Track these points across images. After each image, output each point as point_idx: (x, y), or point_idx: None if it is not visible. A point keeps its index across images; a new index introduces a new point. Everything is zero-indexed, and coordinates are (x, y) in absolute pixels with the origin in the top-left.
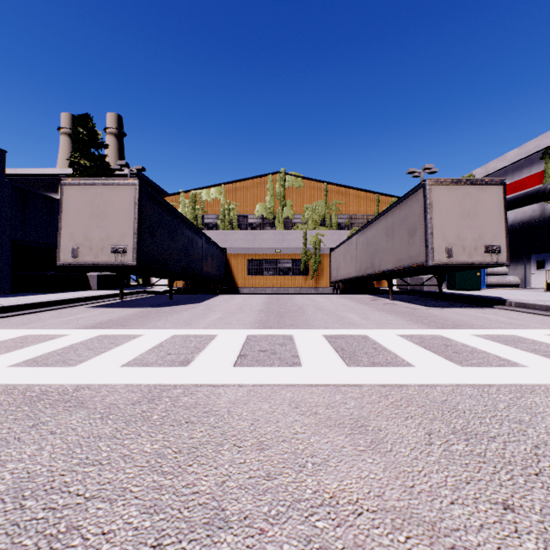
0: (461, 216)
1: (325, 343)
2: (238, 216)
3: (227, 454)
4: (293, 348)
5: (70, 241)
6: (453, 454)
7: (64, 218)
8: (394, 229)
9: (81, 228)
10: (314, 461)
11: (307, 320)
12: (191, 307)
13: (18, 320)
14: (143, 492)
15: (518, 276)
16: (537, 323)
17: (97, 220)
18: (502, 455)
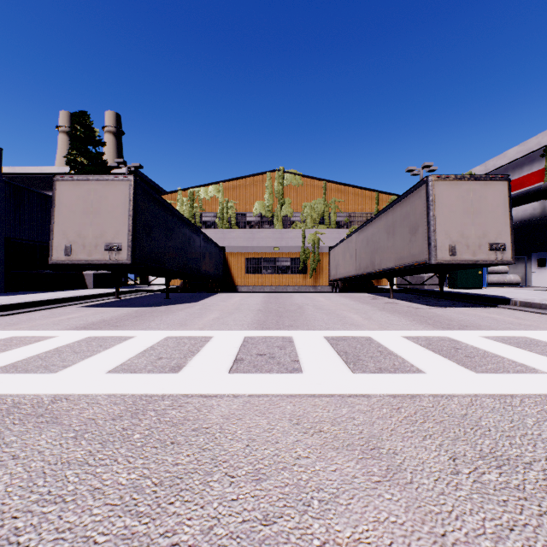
0: (465, 213)
1: (326, 346)
2: (236, 214)
3: (216, 486)
4: (293, 351)
5: (63, 238)
6: (486, 486)
7: (57, 215)
8: (394, 227)
9: (74, 225)
10: (321, 498)
11: (307, 320)
12: (187, 306)
13: (7, 321)
14: (110, 544)
15: (519, 274)
16: (546, 324)
17: (91, 217)
18: (544, 488)
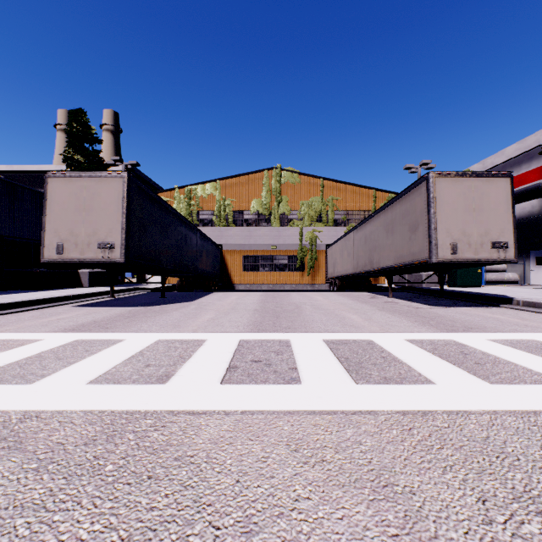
0: (467, 210)
1: (326, 350)
2: (233, 212)
3: None
4: (290, 357)
5: (55, 236)
6: None
7: (49, 213)
8: (394, 225)
9: (66, 223)
10: None
11: (304, 321)
12: (182, 306)
13: None
14: None
15: (517, 272)
16: None
17: (83, 214)
18: None
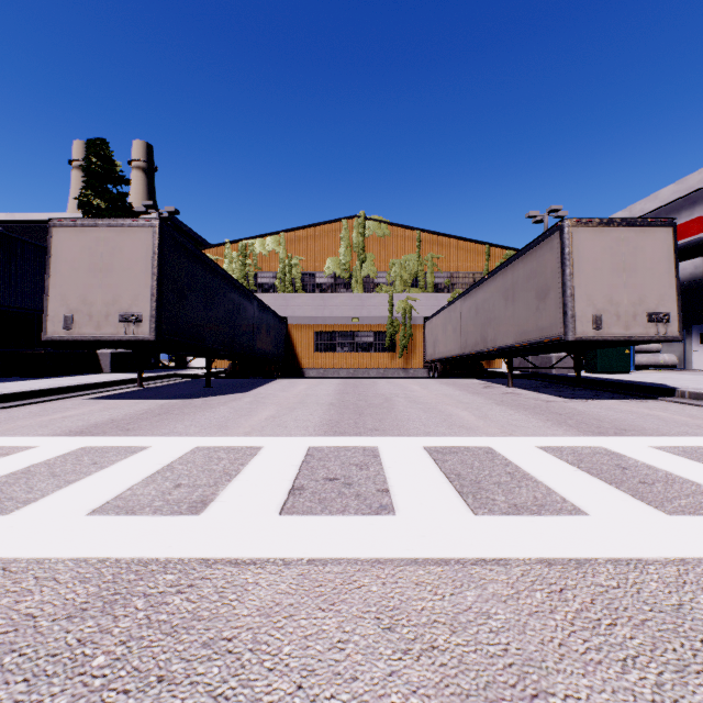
0: (614, 270)
1: (429, 463)
2: (302, 274)
3: None
4: (379, 473)
5: (62, 305)
6: None
7: (54, 274)
8: (515, 290)
9: (77, 287)
10: None
11: (397, 420)
12: (233, 398)
13: None
14: None
15: (675, 354)
16: None
17: (100, 276)
18: None
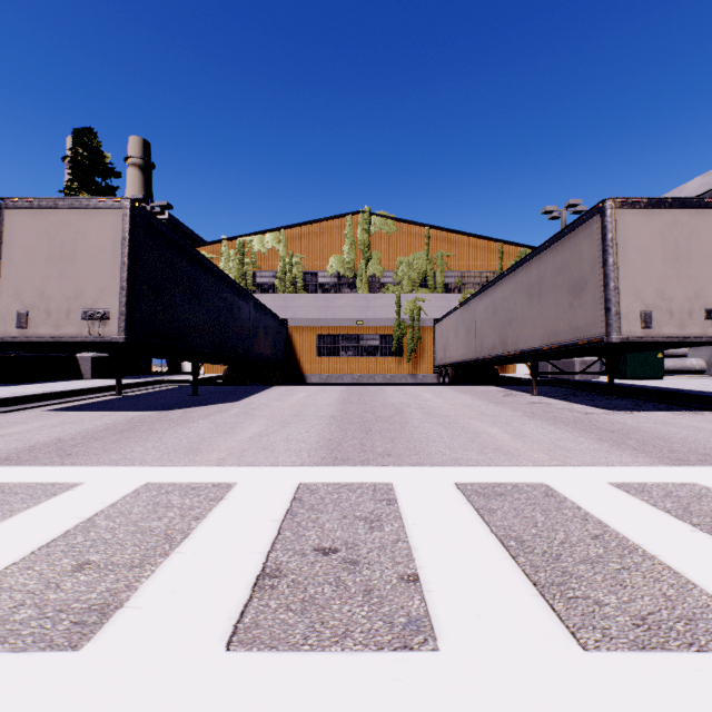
0: (666, 259)
1: (470, 515)
2: (304, 273)
3: None
4: (399, 538)
5: (15, 300)
6: None
7: (6, 263)
8: (542, 286)
9: (32, 279)
10: None
11: (414, 439)
12: (219, 409)
13: None
14: None
15: (702, 358)
16: None
17: (60, 266)
18: None
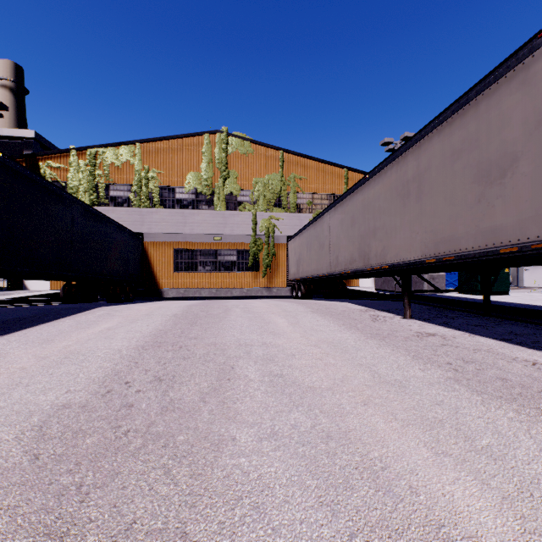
0: None
1: None
2: (161, 188)
3: None
4: None
5: None
6: None
7: None
8: (424, 180)
9: None
10: None
11: None
12: None
13: None
14: None
15: None
16: None
17: None
18: None
